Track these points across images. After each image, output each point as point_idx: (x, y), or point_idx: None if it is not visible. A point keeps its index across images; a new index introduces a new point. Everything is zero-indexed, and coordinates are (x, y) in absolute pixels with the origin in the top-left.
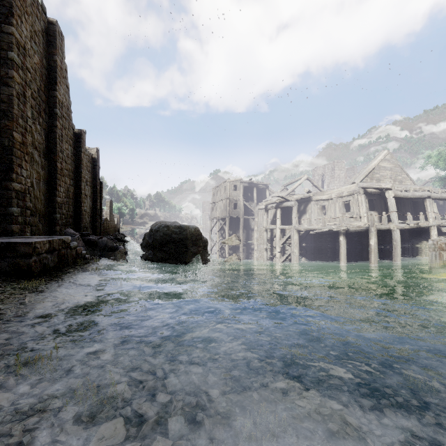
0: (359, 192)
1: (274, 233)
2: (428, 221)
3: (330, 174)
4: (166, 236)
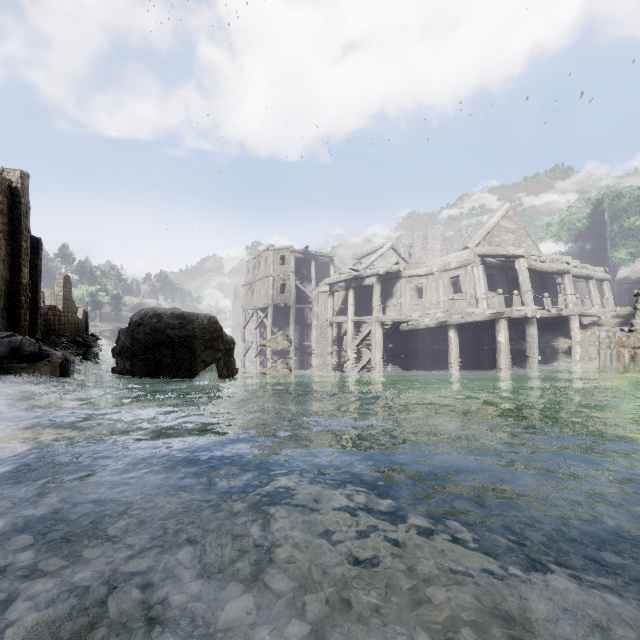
0: (475, 262)
1: (344, 330)
2: (568, 308)
3: (421, 245)
4: (155, 333)
